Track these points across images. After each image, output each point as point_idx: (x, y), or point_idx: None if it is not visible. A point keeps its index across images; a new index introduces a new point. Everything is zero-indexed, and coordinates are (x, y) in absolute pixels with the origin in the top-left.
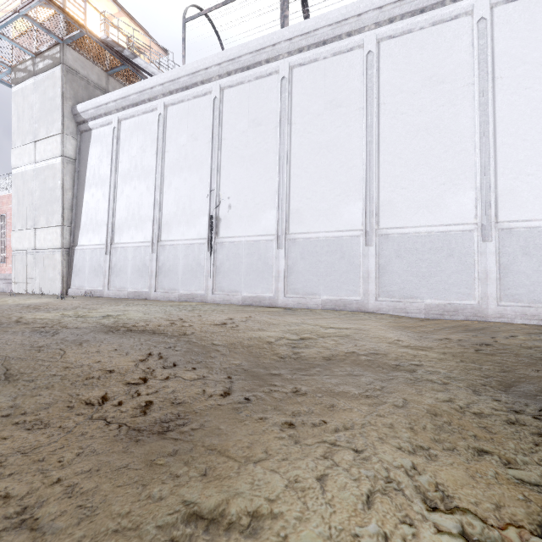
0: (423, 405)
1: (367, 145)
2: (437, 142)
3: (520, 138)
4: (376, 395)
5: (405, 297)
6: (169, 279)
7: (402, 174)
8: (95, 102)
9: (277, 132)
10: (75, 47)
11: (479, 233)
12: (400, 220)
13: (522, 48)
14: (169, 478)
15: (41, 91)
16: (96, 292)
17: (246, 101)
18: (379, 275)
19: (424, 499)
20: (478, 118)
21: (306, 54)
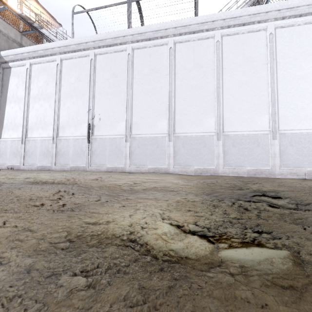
0: (175, 199)
1: (169, 92)
2: (200, 94)
3: (232, 96)
4: (159, 198)
5: (186, 166)
6: (64, 158)
7: (185, 108)
8: (14, 51)
9: (125, 81)
10: None
11: (216, 136)
12: (184, 129)
13: (233, 57)
14: (78, 218)
15: None
16: (15, 167)
17: (109, 63)
18: (175, 155)
19: (163, 218)
20: (216, 85)
21: (141, 44)
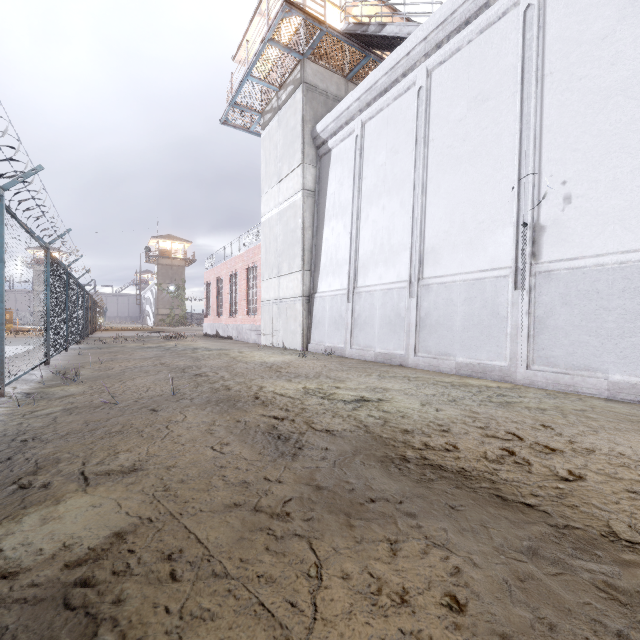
0: None
1: None
2: None
3: None
4: None
5: None
6: (438, 338)
7: None
8: (335, 112)
9: None
10: (315, 58)
11: None
12: None
13: None
14: None
15: (284, 124)
16: (337, 350)
17: None
18: None
19: None
20: None
21: None
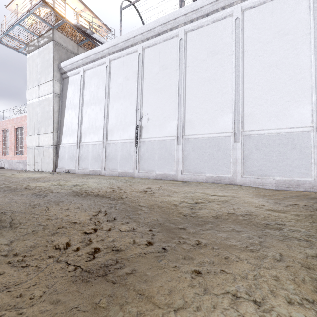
0: (297, 259)
1: (235, 78)
2: (283, 74)
3: None
4: (257, 248)
5: (261, 175)
6: (112, 163)
7: (259, 96)
8: (71, 61)
9: (177, 73)
10: (60, 30)
11: (315, 133)
12: (258, 125)
13: None
14: None
15: (42, 56)
16: (71, 170)
17: (158, 55)
18: (244, 161)
19: None
20: (313, 56)
21: (196, 23)
